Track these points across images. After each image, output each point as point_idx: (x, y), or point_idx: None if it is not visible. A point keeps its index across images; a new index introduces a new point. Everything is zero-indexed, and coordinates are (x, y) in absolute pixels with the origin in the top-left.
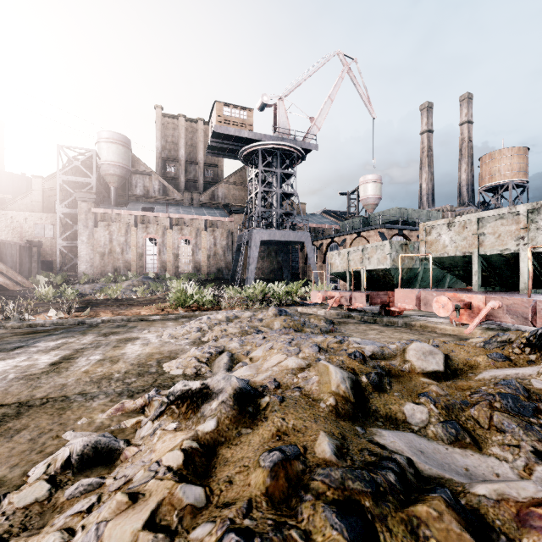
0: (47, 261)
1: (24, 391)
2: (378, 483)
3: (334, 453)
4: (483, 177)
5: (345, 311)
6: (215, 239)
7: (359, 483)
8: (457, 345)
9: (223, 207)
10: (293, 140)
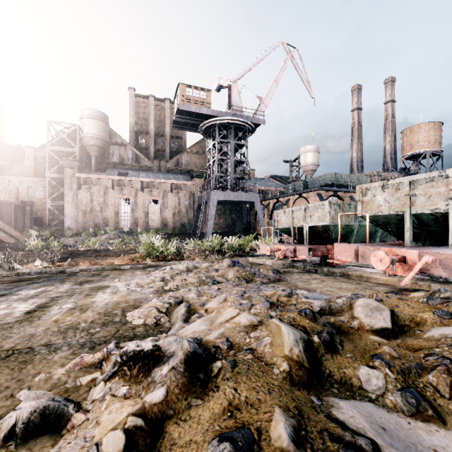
0: (38, 218)
1: None
2: None
3: (292, 439)
4: (404, 147)
5: (290, 261)
6: (179, 199)
7: None
8: (400, 300)
9: (186, 172)
10: (245, 116)
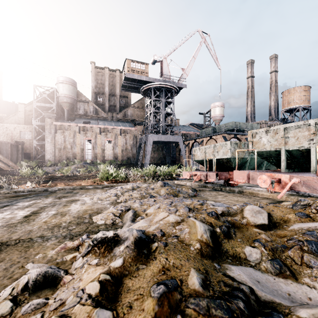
0: (27, 153)
1: (6, 235)
2: (232, 311)
3: (201, 285)
4: (284, 103)
5: (203, 183)
6: (126, 140)
7: (219, 311)
8: (275, 207)
9: (131, 121)
10: (172, 81)
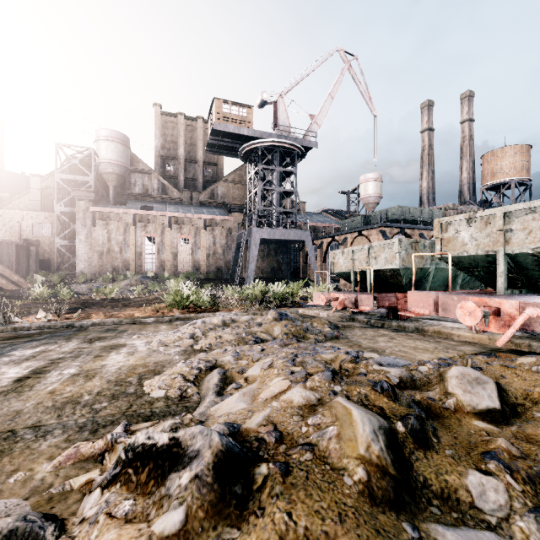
0: (45, 260)
1: None
2: None
3: None
4: (485, 175)
5: (350, 313)
6: (214, 238)
7: None
8: (506, 368)
9: (223, 205)
10: (293, 137)
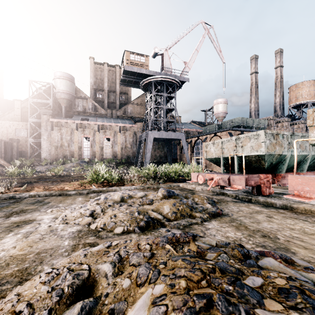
0: (23, 151)
1: None
2: None
3: None
4: (291, 99)
5: (218, 188)
6: (126, 137)
7: None
8: None
9: (131, 118)
10: (174, 75)
